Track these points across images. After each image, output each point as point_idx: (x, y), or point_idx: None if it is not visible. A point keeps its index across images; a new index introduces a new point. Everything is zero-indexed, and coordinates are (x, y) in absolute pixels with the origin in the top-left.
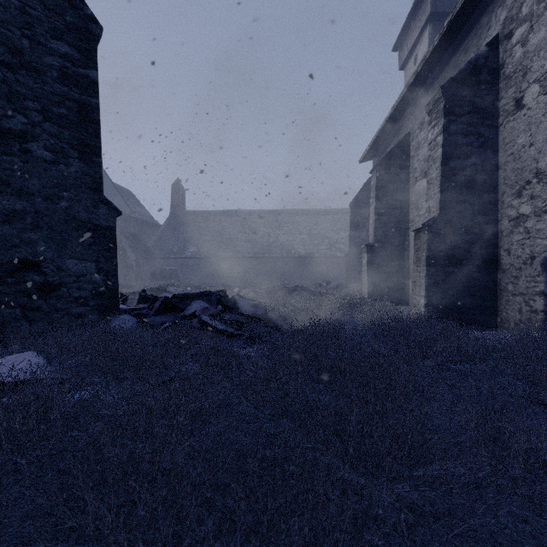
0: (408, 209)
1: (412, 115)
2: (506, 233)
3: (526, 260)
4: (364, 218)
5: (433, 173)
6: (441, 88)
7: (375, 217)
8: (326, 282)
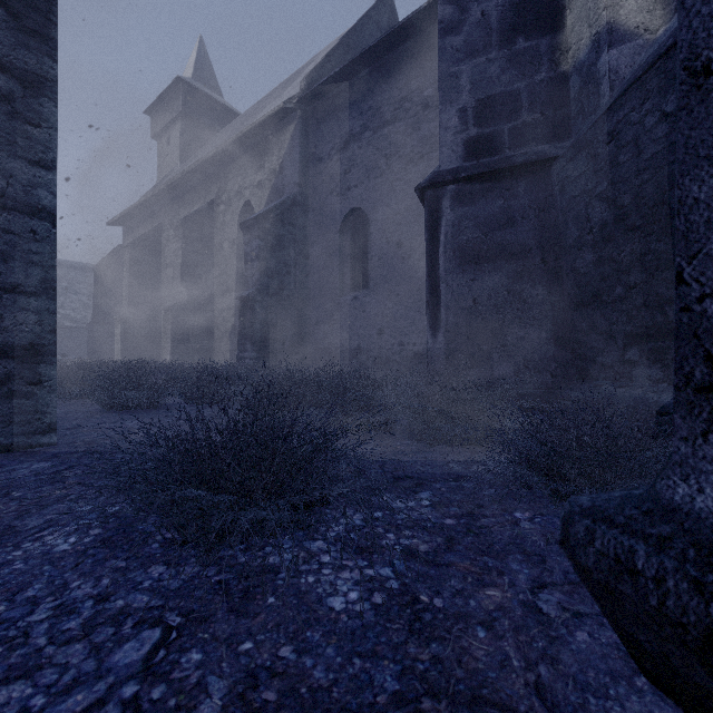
0: (160, 289)
1: (164, 210)
2: (217, 318)
3: (224, 333)
4: (113, 286)
5: (177, 273)
6: (181, 220)
7: (130, 291)
8: (61, 355)
